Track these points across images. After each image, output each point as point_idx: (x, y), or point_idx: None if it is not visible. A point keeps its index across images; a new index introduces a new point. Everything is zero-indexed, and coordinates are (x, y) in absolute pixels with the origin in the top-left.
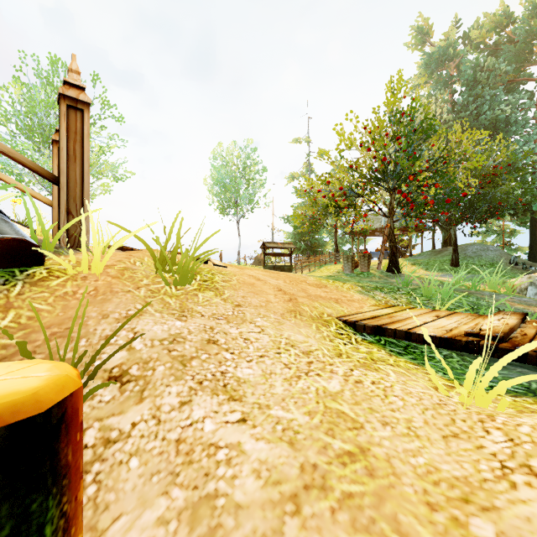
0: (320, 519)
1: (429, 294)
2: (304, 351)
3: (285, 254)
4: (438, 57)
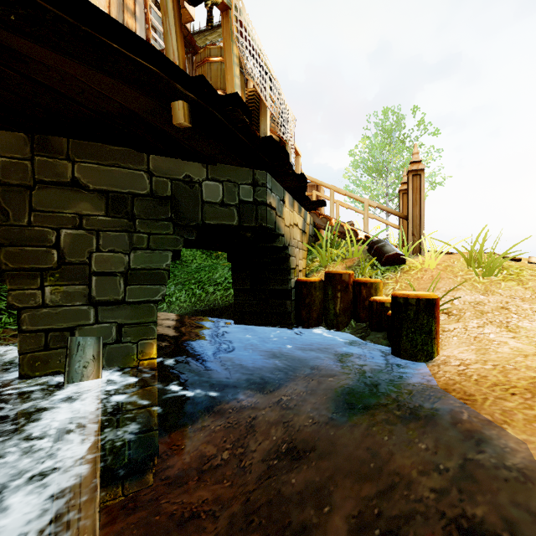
0: (534, 360)
1: None
2: None
3: None
4: None
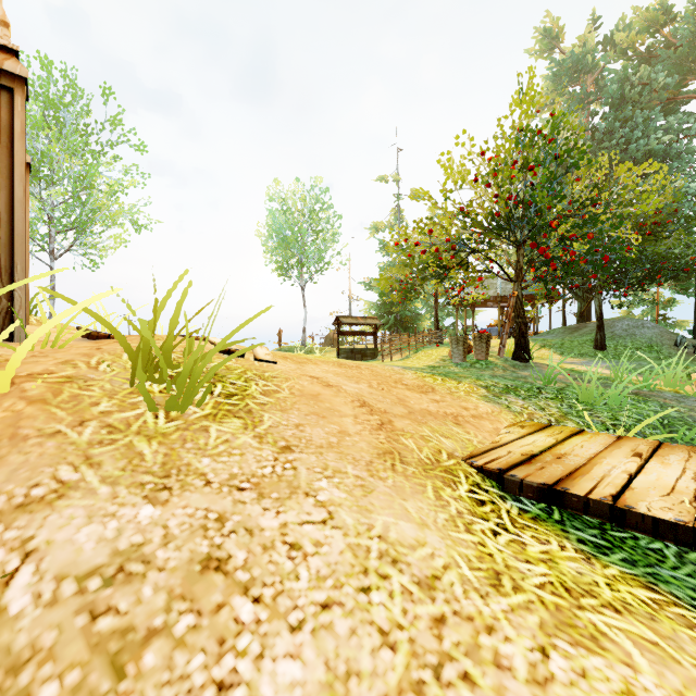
0: None
1: (589, 399)
2: (422, 576)
3: (368, 333)
4: (571, 68)
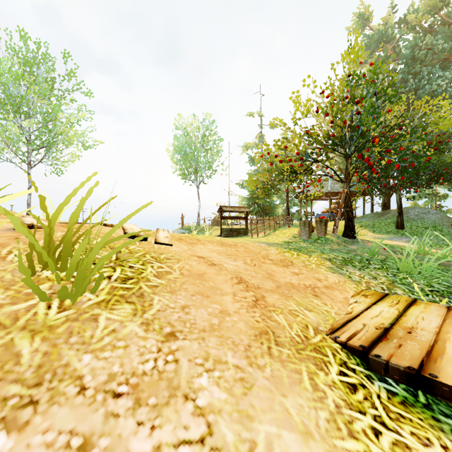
0: None
1: (407, 269)
2: None
3: (241, 217)
4: (377, 39)
